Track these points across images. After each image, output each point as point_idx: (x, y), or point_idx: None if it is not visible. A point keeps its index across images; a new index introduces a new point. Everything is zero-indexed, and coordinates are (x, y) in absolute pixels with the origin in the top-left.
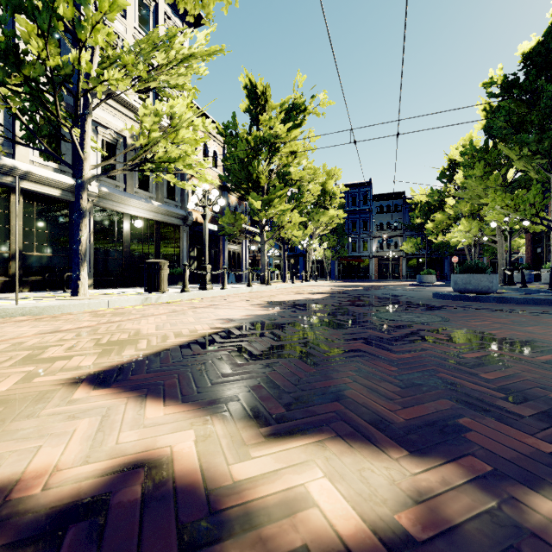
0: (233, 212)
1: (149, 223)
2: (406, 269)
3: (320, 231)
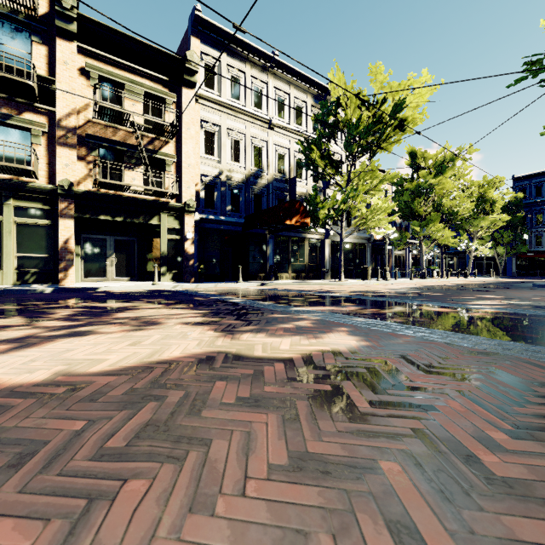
0: (399, 231)
1: (351, 245)
2: None
3: (481, 233)
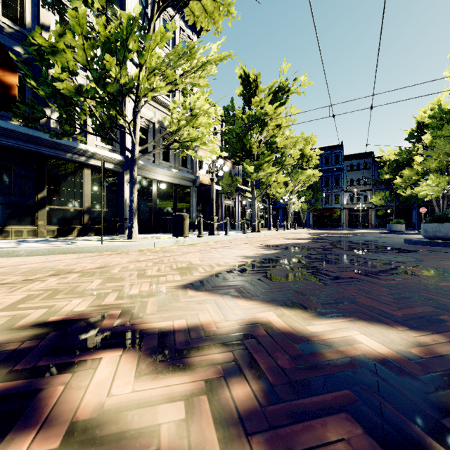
0: (229, 175)
1: (169, 186)
2: (375, 219)
3: (298, 188)
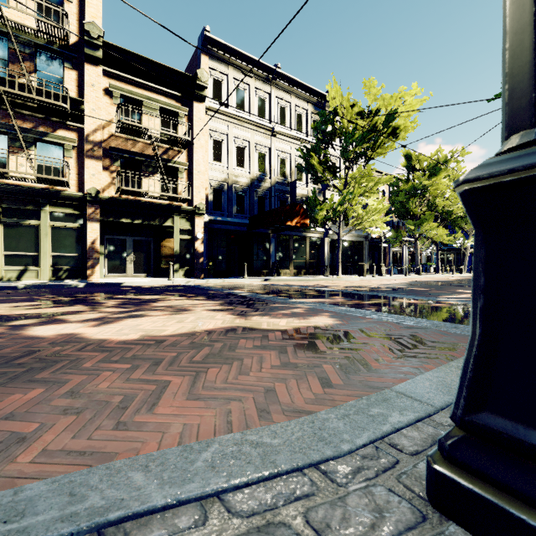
0: (396, 229)
1: (349, 242)
2: None
3: None
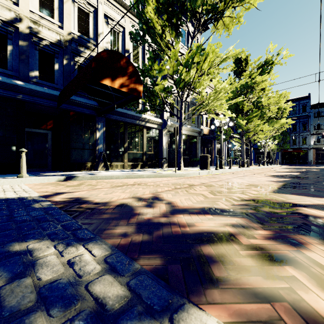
0: None
1: (185, 136)
2: None
3: (273, 133)
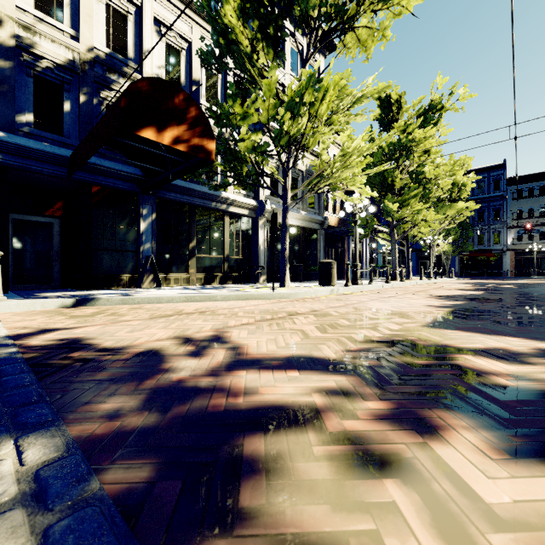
0: None
1: (297, 230)
2: None
3: (445, 225)
